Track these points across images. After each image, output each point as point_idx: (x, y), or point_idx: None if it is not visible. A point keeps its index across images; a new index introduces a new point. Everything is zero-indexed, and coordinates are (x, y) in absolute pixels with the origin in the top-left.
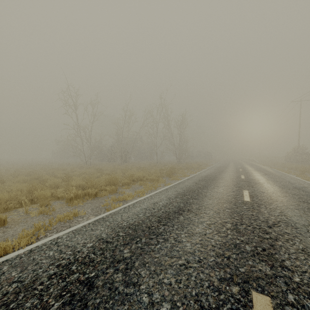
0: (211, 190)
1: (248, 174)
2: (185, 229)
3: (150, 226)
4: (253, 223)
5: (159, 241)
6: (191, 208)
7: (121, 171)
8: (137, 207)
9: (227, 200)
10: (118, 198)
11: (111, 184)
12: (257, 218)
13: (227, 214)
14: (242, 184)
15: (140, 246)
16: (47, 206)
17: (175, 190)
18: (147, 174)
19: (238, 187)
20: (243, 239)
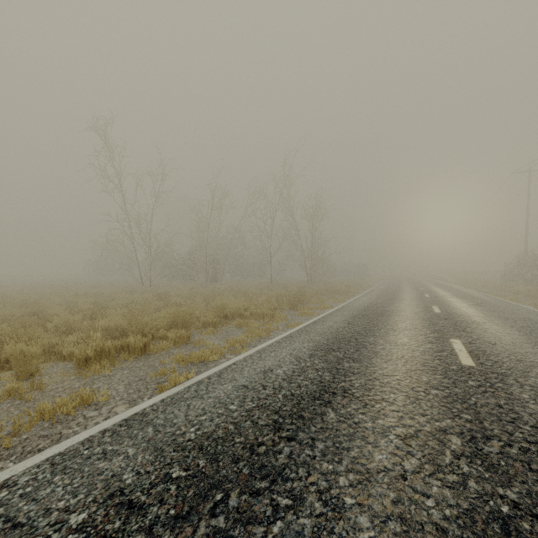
0: (384, 338)
1: (445, 303)
2: (345, 457)
3: (254, 445)
4: (515, 434)
5: (277, 505)
6: (350, 384)
7: (204, 299)
8: (227, 381)
9: (425, 363)
10: (190, 356)
11: (178, 325)
12: (516, 416)
13: (439, 403)
14: (442, 325)
15: (223, 527)
16: (32, 376)
17: (309, 337)
18: (253, 304)
19: (436, 331)
20: (515, 497)
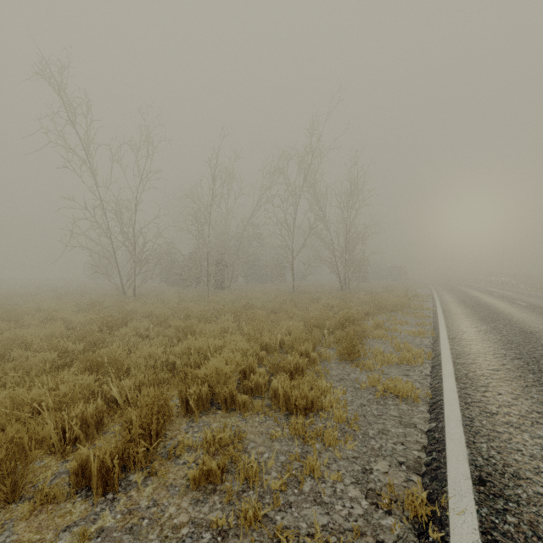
0: None
1: None
2: None
3: None
4: None
5: None
6: None
7: (177, 329)
8: None
9: None
10: None
11: None
12: None
13: None
14: None
15: None
16: None
17: None
18: (264, 344)
19: None
20: None
